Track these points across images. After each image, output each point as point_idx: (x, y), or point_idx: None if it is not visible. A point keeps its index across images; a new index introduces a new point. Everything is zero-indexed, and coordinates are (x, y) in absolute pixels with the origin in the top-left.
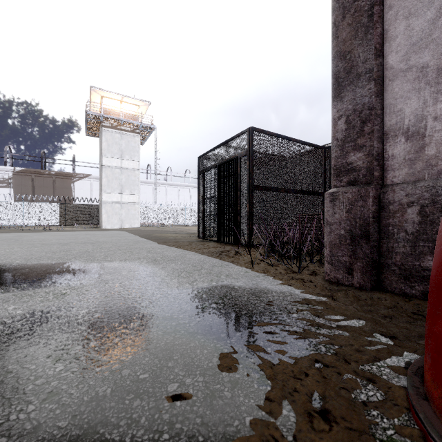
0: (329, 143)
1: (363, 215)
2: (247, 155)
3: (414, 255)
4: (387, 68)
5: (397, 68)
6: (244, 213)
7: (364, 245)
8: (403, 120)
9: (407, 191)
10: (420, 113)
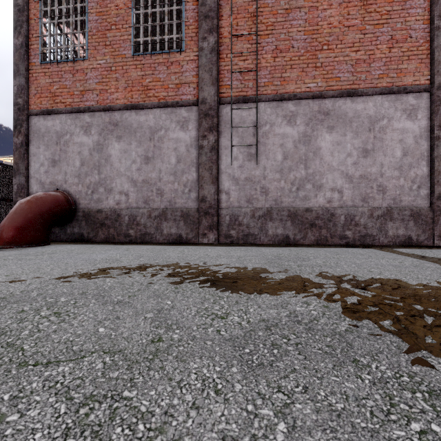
0: None
1: None
2: None
3: None
4: (30, 174)
5: (32, 175)
6: None
7: None
8: (34, 191)
9: None
10: (37, 191)
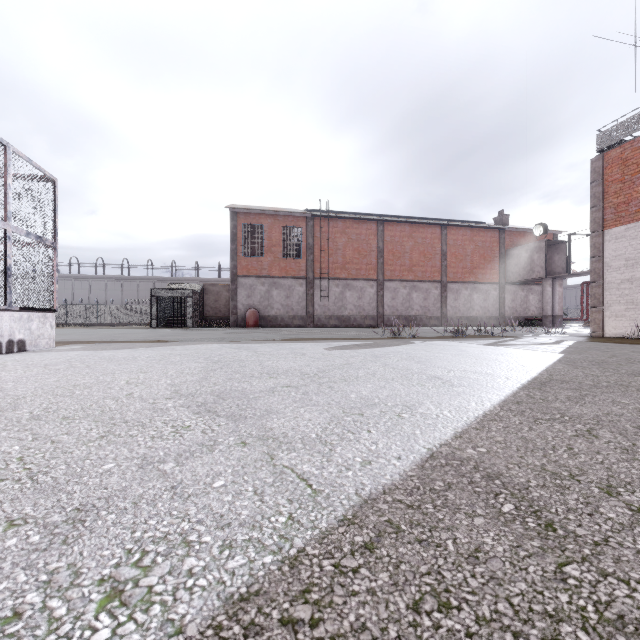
0: (187, 284)
1: (236, 319)
2: (192, 298)
3: (241, 323)
4: (238, 301)
5: (239, 301)
6: (189, 317)
7: (236, 322)
8: (239, 308)
9: (240, 316)
10: (241, 307)
